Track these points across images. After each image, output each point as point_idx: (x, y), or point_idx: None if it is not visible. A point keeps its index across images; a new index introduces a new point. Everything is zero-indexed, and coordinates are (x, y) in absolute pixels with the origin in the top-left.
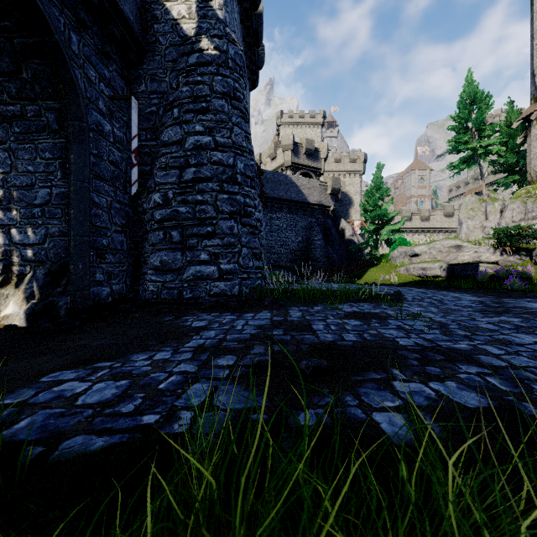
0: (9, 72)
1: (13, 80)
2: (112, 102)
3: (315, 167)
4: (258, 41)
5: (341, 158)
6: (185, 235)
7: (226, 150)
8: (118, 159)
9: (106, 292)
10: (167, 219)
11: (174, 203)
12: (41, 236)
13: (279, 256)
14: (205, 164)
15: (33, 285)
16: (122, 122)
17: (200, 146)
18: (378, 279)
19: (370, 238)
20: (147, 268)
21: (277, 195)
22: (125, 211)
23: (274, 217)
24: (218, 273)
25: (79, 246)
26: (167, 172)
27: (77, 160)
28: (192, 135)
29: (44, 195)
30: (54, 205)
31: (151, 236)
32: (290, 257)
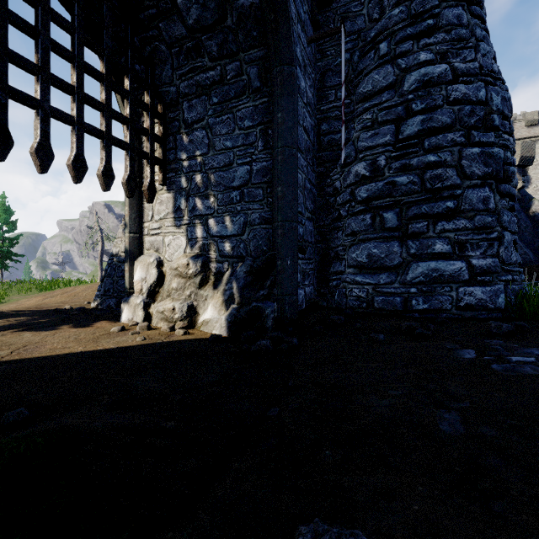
0: (212, 24)
1: (216, 35)
2: (305, 53)
3: None
4: None
5: None
6: (406, 216)
7: (470, 80)
8: (308, 127)
9: (301, 296)
10: (377, 196)
11: (387, 172)
12: (239, 225)
13: None
14: (440, 105)
15: (233, 286)
16: (311, 80)
17: (428, 82)
18: None
19: None
20: (343, 265)
21: None
22: (313, 193)
23: None
24: (467, 273)
25: (287, 234)
26: (375, 131)
27: (285, 119)
28: (413, 70)
29: (243, 174)
30: (253, 186)
31: (350, 222)
32: None
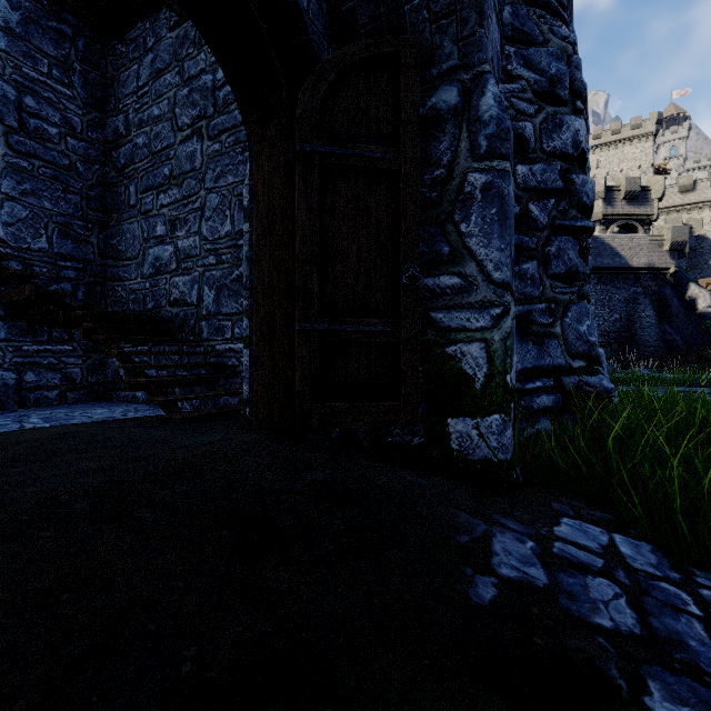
0: None
1: None
2: None
3: (641, 214)
4: None
5: (691, 183)
6: None
7: None
8: None
9: None
10: None
11: None
12: None
13: None
14: None
15: None
16: None
17: None
18: None
19: None
20: None
21: None
22: None
23: None
24: None
25: None
26: None
27: None
28: None
29: None
30: None
31: None
32: (601, 340)
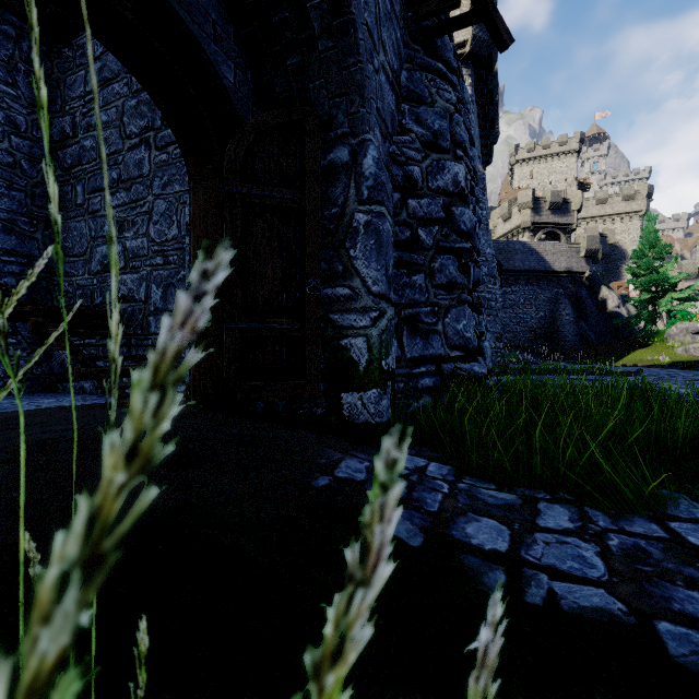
0: None
1: None
2: None
3: (563, 223)
4: (493, 125)
5: (607, 197)
6: None
7: None
8: None
9: None
10: None
11: None
12: None
13: (515, 335)
14: None
15: None
16: None
17: None
18: (644, 362)
19: (643, 310)
20: None
21: (512, 266)
22: None
23: (509, 291)
24: None
25: None
26: None
27: None
28: None
29: None
30: None
31: None
32: (529, 335)
